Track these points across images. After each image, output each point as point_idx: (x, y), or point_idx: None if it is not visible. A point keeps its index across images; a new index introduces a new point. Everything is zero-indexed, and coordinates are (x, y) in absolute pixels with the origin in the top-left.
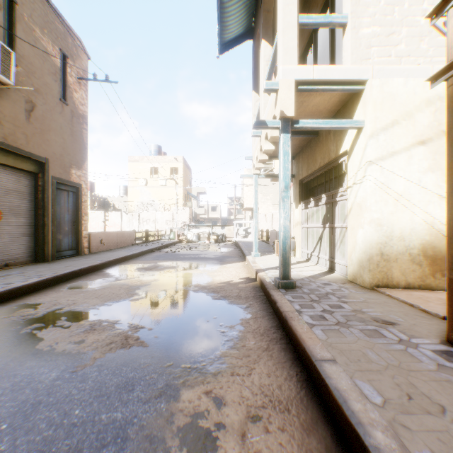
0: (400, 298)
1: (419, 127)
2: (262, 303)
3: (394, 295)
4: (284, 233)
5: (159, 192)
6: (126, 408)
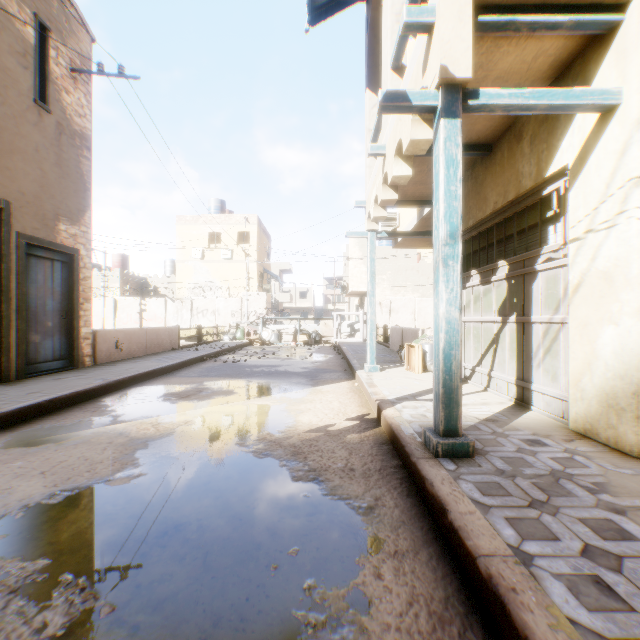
0: None
1: None
2: (402, 493)
3: None
4: (447, 334)
5: (222, 268)
6: None
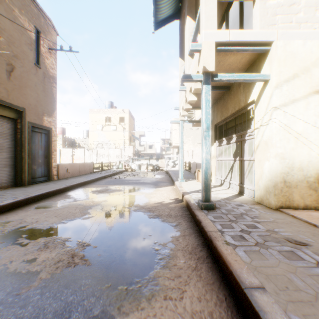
0: (303, 218)
1: (314, 80)
2: (188, 221)
3: (297, 216)
4: (206, 164)
5: (111, 134)
6: None
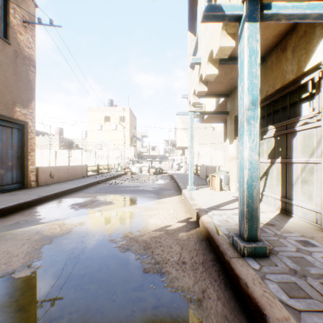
0: None
1: None
2: (221, 285)
3: None
4: (249, 171)
5: (111, 135)
6: None
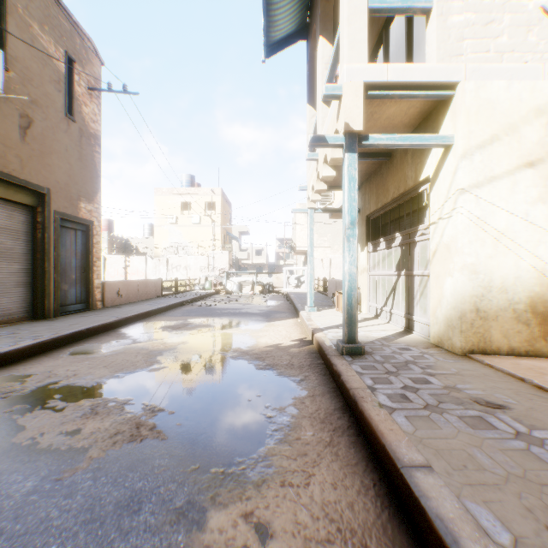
0: (504, 369)
1: (526, 145)
2: (321, 374)
3: (496, 365)
4: (349, 282)
5: (192, 232)
6: (126, 542)
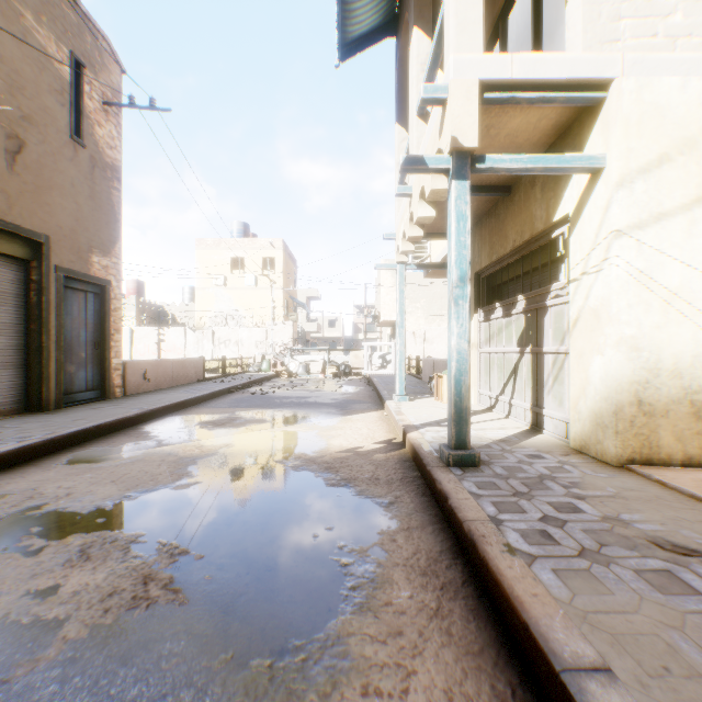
0: (685, 489)
1: None
2: (418, 494)
3: (671, 482)
4: (457, 363)
5: (245, 296)
6: None
